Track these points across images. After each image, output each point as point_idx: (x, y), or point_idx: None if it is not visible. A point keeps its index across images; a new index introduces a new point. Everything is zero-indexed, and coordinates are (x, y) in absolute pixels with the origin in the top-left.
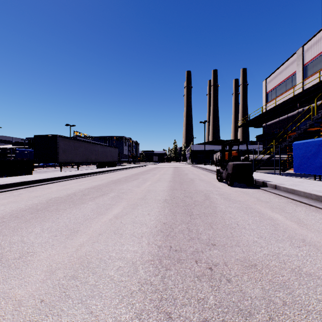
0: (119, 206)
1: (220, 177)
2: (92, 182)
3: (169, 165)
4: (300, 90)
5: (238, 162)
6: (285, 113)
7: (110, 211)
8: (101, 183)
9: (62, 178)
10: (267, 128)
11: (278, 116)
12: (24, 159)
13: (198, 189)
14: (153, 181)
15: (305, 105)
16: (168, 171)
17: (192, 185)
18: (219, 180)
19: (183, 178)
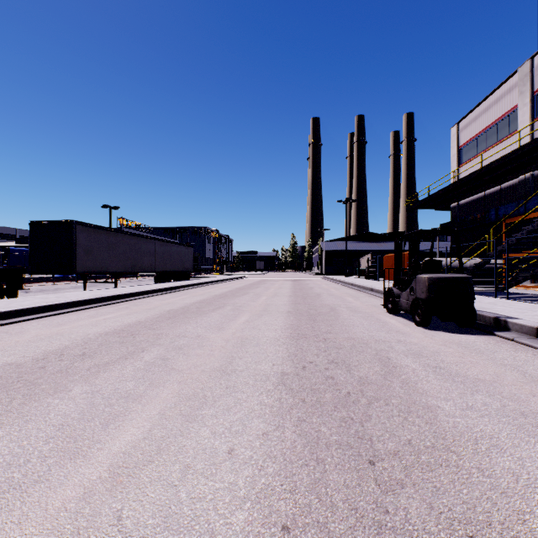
0: (151, 403)
1: (393, 306)
2: (125, 316)
3: (283, 277)
4: (526, 139)
5: (440, 275)
6: (495, 182)
7: (113, 431)
8: (143, 318)
9: (69, 306)
10: (460, 211)
11: (482, 188)
12: (1, 267)
13: (355, 336)
14: (253, 314)
15: (537, 167)
16: (283, 288)
17: (338, 323)
18: (390, 311)
19: (315, 306)
